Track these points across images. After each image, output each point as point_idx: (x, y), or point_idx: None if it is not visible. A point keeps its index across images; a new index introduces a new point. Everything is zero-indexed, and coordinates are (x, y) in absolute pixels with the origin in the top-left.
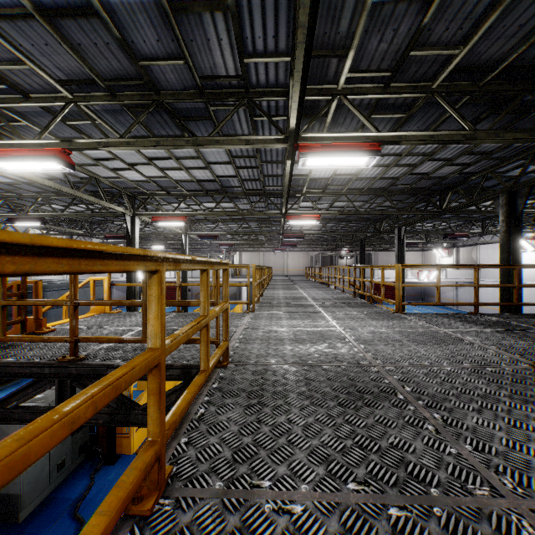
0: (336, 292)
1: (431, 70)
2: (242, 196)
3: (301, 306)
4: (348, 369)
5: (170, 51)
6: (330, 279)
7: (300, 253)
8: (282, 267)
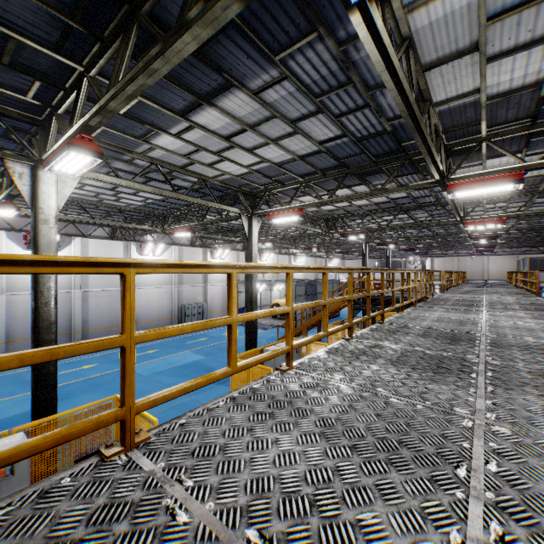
0: (516, 290)
1: (531, 187)
2: (435, 226)
3: (473, 293)
4: (472, 300)
5: (410, 202)
6: (540, 284)
7: (505, 257)
8: (481, 272)
